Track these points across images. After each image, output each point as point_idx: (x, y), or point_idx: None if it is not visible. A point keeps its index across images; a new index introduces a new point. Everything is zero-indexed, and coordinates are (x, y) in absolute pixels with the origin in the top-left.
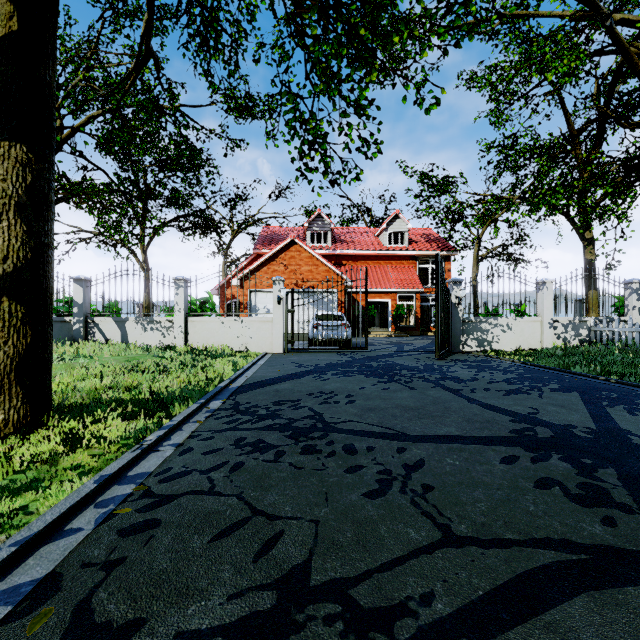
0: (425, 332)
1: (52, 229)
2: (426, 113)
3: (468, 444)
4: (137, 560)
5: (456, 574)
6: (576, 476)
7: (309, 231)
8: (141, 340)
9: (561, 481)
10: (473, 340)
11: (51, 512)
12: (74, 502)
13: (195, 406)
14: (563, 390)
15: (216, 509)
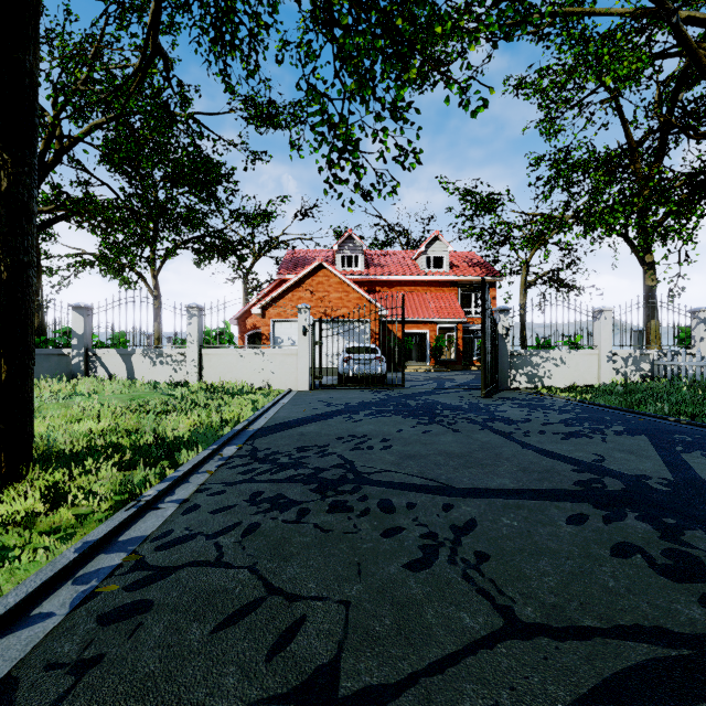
0: (468, 366)
1: (34, 245)
2: (472, 116)
3: (526, 499)
4: (117, 659)
5: (526, 678)
6: (659, 540)
7: (339, 254)
8: (149, 376)
9: (642, 547)
10: (522, 375)
11: (15, 592)
12: (46, 578)
13: (206, 453)
14: (629, 433)
15: (223, 586)
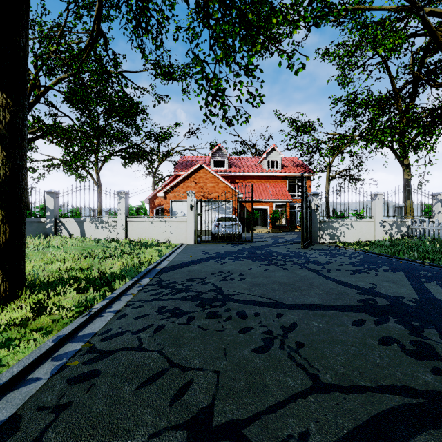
0: (293, 229)
1: (25, 154)
2: (295, 74)
3: (328, 311)
4: (80, 404)
5: (325, 415)
6: (408, 335)
7: (212, 159)
8: (94, 235)
9: (398, 339)
10: (327, 235)
11: (17, 365)
12: (36, 357)
13: (130, 282)
14: (392, 270)
15: (142, 362)
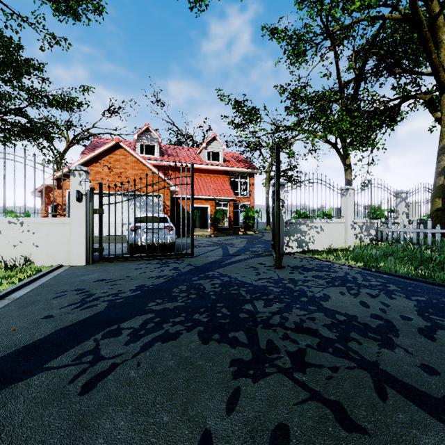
0: (236, 232)
1: None
2: None
3: None
4: None
5: None
6: None
7: (138, 143)
8: None
9: None
10: (294, 241)
11: None
12: None
13: None
14: None
15: None
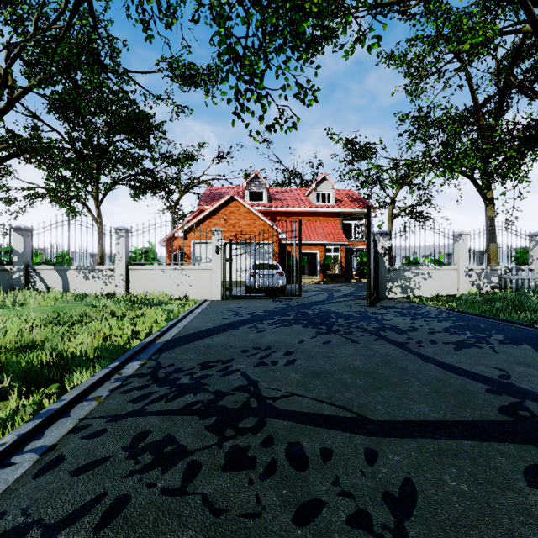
0: (349, 279)
1: None
2: (368, 50)
3: (459, 439)
4: None
5: None
6: None
7: (247, 190)
8: (82, 288)
9: None
10: (397, 287)
11: None
12: None
13: (102, 373)
14: (511, 342)
15: None
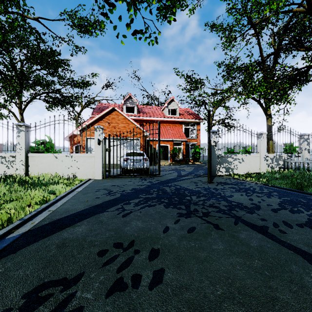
0: (187, 162)
1: None
2: None
3: None
4: None
5: None
6: None
7: (124, 105)
8: None
9: None
10: (223, 168)
11: None
12: None
13: None
14: None
15: None
